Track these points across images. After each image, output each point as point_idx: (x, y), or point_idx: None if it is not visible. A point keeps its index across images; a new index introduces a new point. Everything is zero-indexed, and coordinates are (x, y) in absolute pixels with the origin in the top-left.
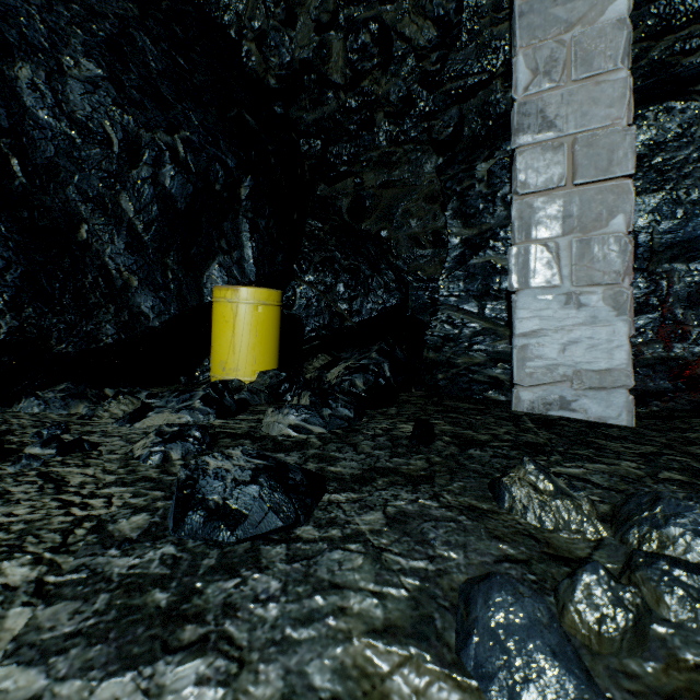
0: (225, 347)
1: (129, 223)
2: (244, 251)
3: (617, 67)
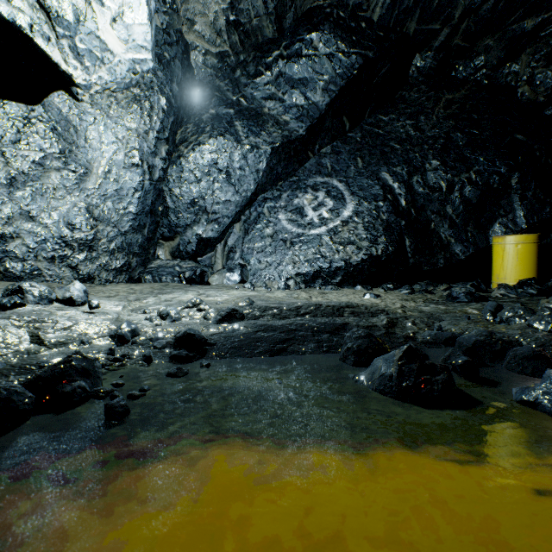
0: (497, 267)
1: (449, 217)
2: (515, 212)
3: None
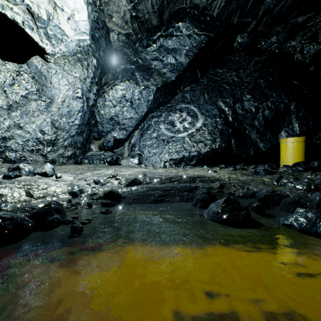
0: (283, 155)
1: (256, 127)
2: (293, 124)
3: None
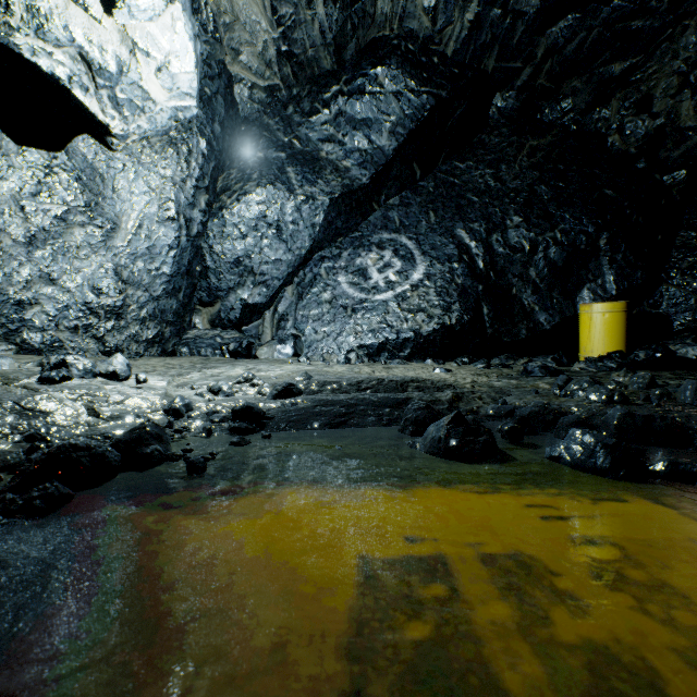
0: (584, 338)
1: (533, 281)
2: (605, 277)
3: None
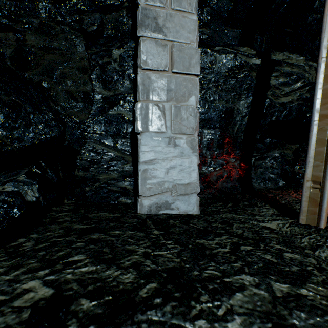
0: None
1: None
2: None
3: (192, 12)
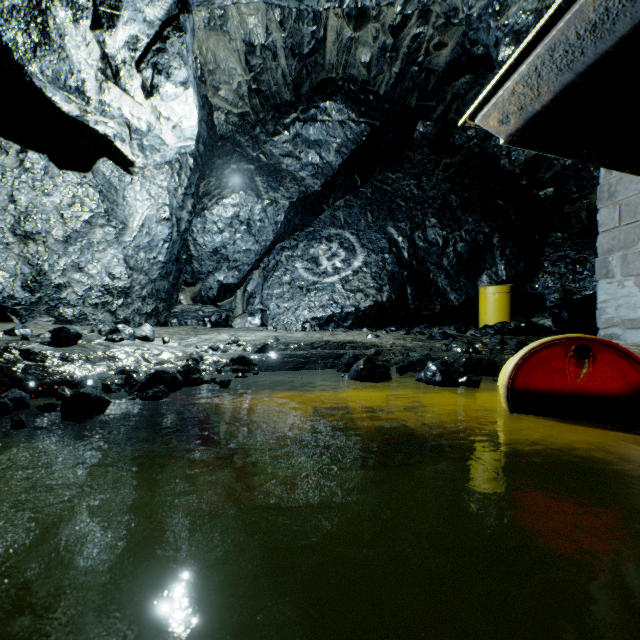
0: (482, 312)
1: (445, 268)
2: (498, 266)
3: None
